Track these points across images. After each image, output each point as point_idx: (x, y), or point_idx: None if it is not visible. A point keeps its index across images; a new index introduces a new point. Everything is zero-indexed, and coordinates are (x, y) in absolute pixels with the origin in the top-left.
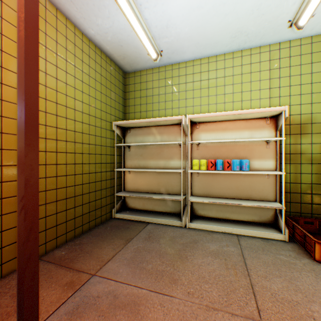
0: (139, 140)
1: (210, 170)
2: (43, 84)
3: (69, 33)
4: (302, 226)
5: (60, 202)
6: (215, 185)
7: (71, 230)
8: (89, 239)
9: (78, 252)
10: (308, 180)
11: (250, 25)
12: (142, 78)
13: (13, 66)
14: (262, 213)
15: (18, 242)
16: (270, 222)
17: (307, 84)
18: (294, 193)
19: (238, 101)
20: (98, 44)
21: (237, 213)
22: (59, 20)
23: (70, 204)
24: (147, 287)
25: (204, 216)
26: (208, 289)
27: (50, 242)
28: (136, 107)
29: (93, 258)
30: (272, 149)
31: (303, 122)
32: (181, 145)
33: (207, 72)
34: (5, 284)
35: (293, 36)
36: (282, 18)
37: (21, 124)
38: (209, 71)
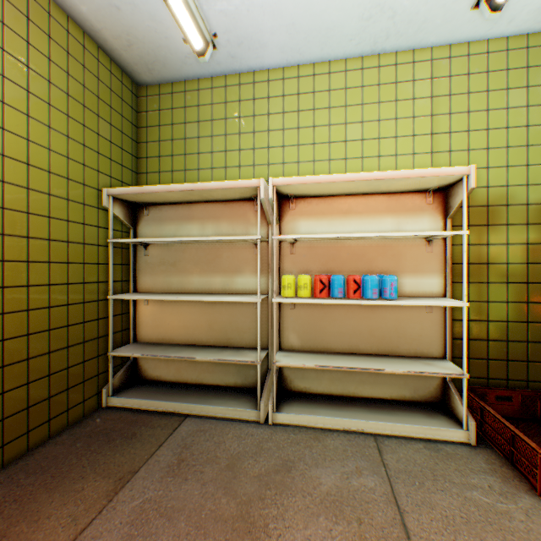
0: (169, 232)
1: (319, 297)
2: None
3: None
4: (493, 406)
5: None
6: (329, 328)
7: None
8: (11, 490)
9: None
10: (502, 315)
11: None
12: (177, 99)
13: None
14: (419, 383)
15: None
16: (433, 400)
17: (500, 128)
18: (476, 340)
19: (373, 156)
20: None
21: (371, 383)
22: None
23: None
24: None
25: (306, 392)
26: None
27: None
28: (163, 160)
29: None
30: (437, 254)
31: (493, 203)
32: (258, 244)
33: (312, 95)
34: None
35: (476, 32)
36: None
37: None
38: (315, 92)
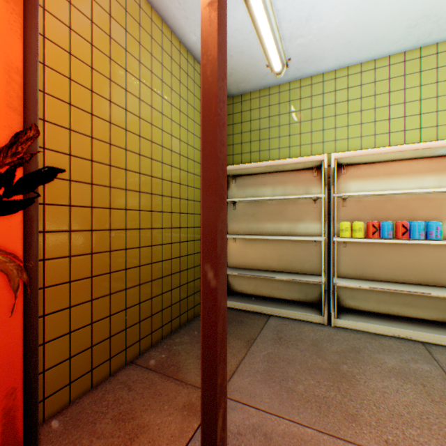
0: (249, 194)
1: (371, 238)
2: (136, 115)
3: (165, 42)
4: None
5: (155, 283)
6: (375, 262)
7: (167, 323)
8: (192, 337)
9: (184, 356)
10: None
11: None
12: (253, 103)
13: (104, 90)
14: None
15: (202, 363)
16: None
17: None
18: None
19: (414, 128)
20: (197, 56)
21: (413, 306)
22: (154, 24)
23: (166, 286)
24: (311, 425)
25: (355, 309)
26: (419, 438)
27: (144, 339)
28: (244, 145)
29: None
30: None
31: None
32: (322, 200)
33: (359, 87)
34: (100, 399)
35: None
36: None
37: (208, 161)
38: (362, 85)
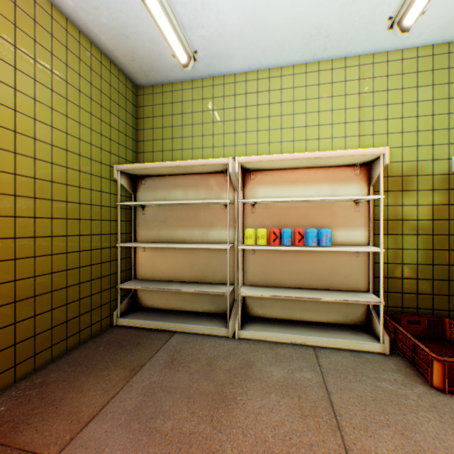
0: (160, 197)
1: (272, 245)
2: None
3: None
4: (405, 328)
5: (0, 311)
6: (280, 268)
7: (26, 360)
8: (61, 374)
9: (34, 404)
10: (413, 259)
11: (333, 20)
12: (166, 97)
13: None
14: (349, 310)
15: None
16: (360, 324)
17: (412, 117)
18: (393, 278)
19: (314, 138)
20: (83, 28)
21: (312, 310)
22: None
23: (24, 312)
24: None
25: (263, 316)
26: None
27: None
28: (156, 142)
29: (60, 415)
30: (363, 213)
31: (406, 173)
32: (228, 206)
33: (268, 93)
34: None
35: (392, 44)
36: (381, 12)
37: None
38: (270, 91)
